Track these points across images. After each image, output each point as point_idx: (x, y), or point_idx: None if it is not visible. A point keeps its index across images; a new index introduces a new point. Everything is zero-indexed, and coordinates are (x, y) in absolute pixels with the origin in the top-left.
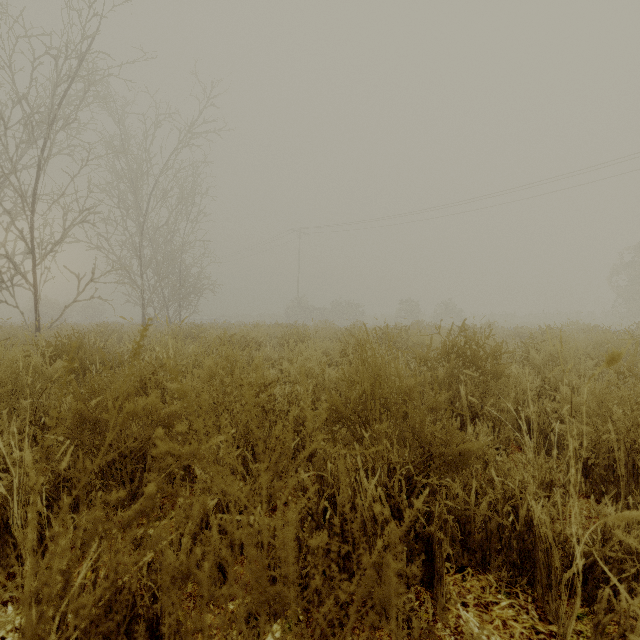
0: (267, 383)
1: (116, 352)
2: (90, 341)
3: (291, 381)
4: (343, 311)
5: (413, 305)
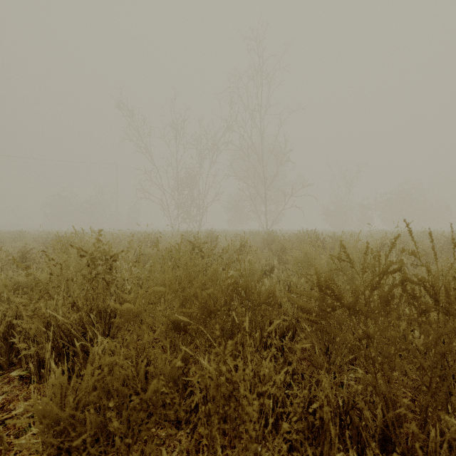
0: None
1: None
2: None
3: None
4: None
5: None
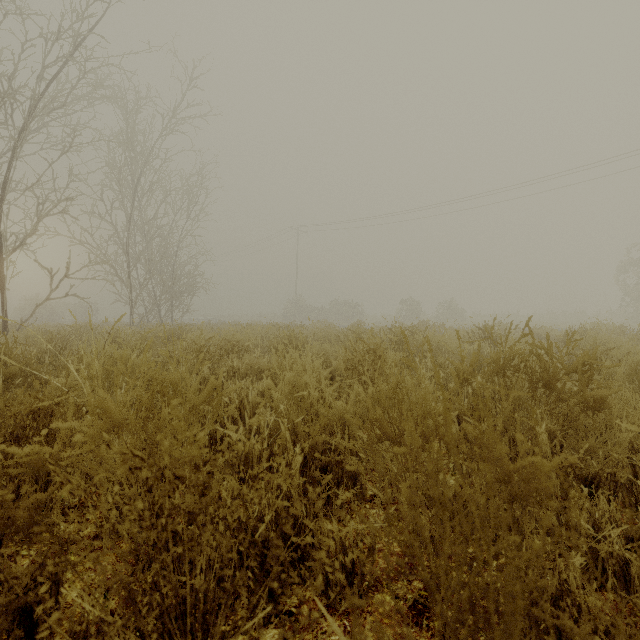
0: (245, 407)
1: (52, 361)
2: (41, 345)
3: (275, 411)
4: (342, 311)
5: (414, 305)
